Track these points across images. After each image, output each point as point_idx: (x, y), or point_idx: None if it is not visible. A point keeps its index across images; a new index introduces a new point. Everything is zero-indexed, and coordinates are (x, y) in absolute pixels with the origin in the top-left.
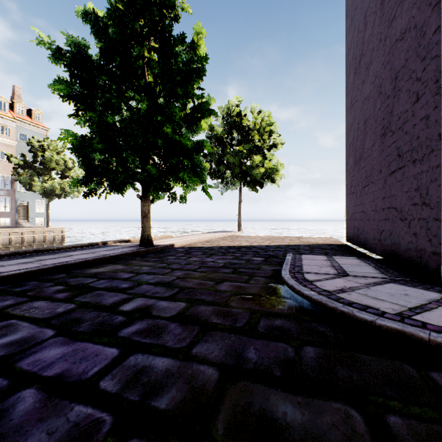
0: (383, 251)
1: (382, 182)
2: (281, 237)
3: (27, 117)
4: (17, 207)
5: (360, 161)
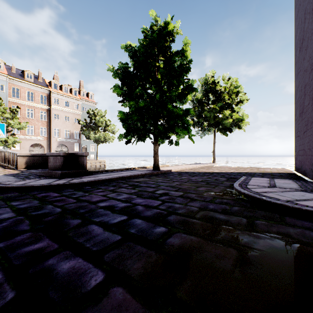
0: None
1: (312, 130)
2: (244, 167)
3: (86, 97)
4: (82, 148)
5: (302, 114)
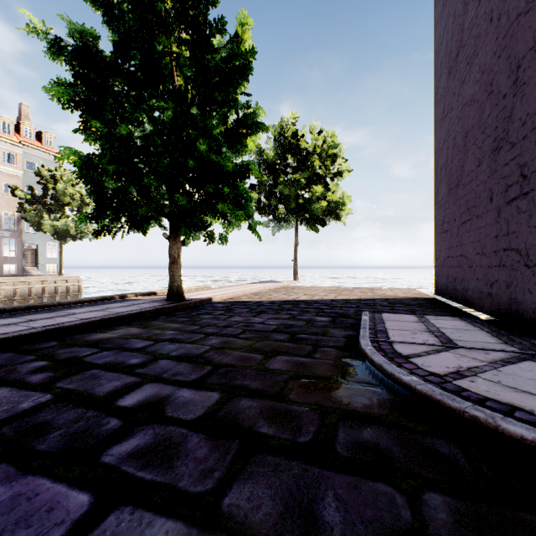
0: (496, 309)
1: (493, 215)
2: (349, 288)
3: (36, 142)
4: (24, 251)
5: (458, 188)
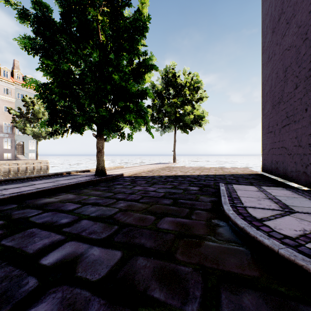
0: (310, 182)
1: (308, 120)
2: (207, 167)
3: (23, 82)
4: (16, 145)
5: (280, 104)
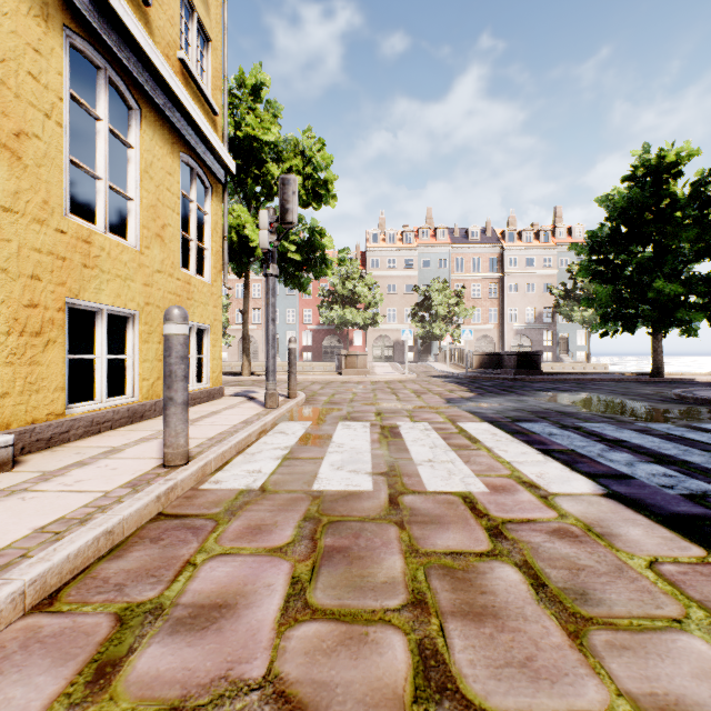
0: None
1: None
2: None
3: (567, 238)
4: (557, 340)
5: None
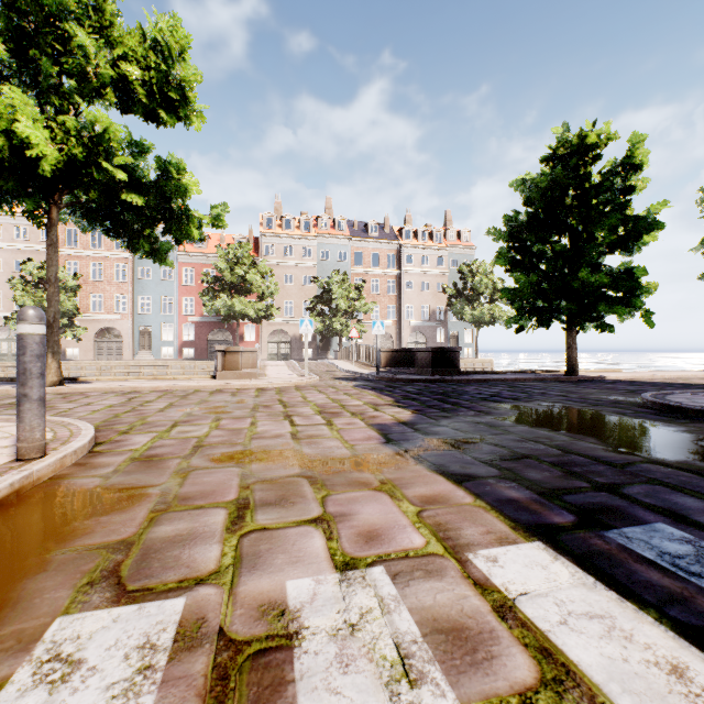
0: None
1: None
2: None
3: (456, 241)
4: (449, 338)
5: None
